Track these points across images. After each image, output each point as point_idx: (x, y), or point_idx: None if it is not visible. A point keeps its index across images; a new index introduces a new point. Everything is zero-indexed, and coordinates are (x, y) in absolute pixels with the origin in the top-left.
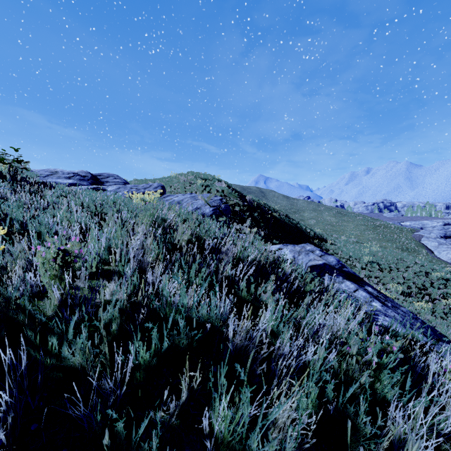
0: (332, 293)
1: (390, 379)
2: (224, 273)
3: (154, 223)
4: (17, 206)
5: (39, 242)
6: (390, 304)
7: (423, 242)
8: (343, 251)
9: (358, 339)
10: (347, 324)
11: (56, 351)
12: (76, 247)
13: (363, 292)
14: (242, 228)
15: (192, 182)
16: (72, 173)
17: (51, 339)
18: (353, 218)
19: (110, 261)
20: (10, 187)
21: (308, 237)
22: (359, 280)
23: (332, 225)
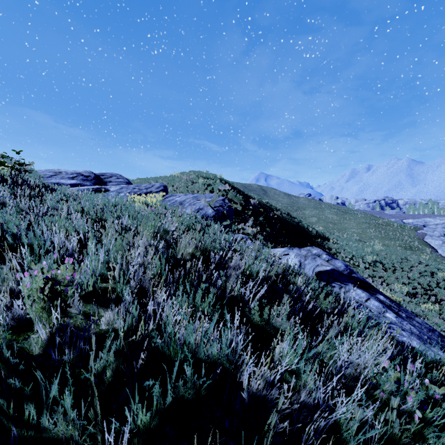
0: (351, 314)
1: (437, 438)
2: (232, 292)
3: (156, 234)
4: (14, 213)
5: (31, 259)
6: (404, 315)
7: (426, 240)
8: (346, 250)
9: (393, 383)
10: (376, 360)
11: (33, 423)
12: (67, 273)
13: (376, 301)
14: (244, 228)
15: (193, 181)
16: (76, 173)
17: (28, 407)
18: (355, 215)
19: (109, 277)
20: (11, 191)
21: (310, 236)
22: (369, 287)
23: (333, 223)
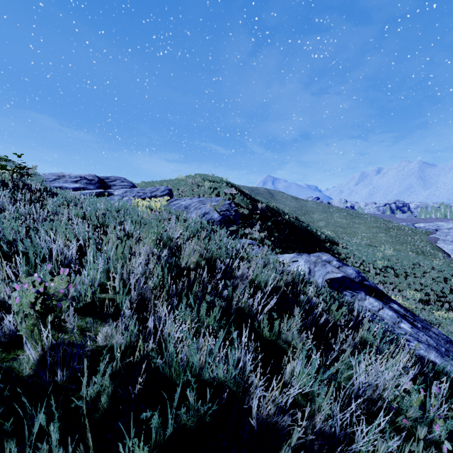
0: (367, 327)
1: None
2: (239, 304)
3: (159, 241)
4: (13, 219)
5: (25, 269)
6: (419, 325)
7: (439, 245)
8: (356, 255)
9: (418, 409)
10: (397, 381)
11: None
12: (61, 286)
13: (389, 310)
14: (251, 232)
15: (199, 184)
16: (79, 177)
17: (8, 444)
18: (364, 219)
19: (109, 288)
20: (12, 195)
21: (319, 241)
22: (382, 295)
23: (342, 227)
